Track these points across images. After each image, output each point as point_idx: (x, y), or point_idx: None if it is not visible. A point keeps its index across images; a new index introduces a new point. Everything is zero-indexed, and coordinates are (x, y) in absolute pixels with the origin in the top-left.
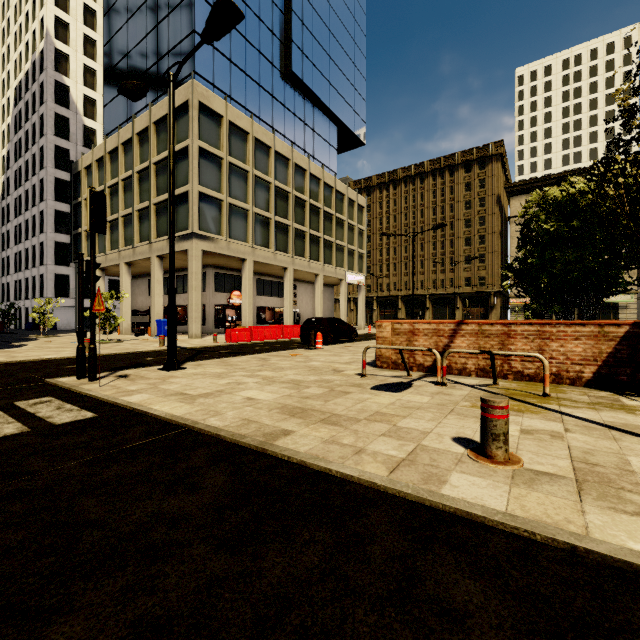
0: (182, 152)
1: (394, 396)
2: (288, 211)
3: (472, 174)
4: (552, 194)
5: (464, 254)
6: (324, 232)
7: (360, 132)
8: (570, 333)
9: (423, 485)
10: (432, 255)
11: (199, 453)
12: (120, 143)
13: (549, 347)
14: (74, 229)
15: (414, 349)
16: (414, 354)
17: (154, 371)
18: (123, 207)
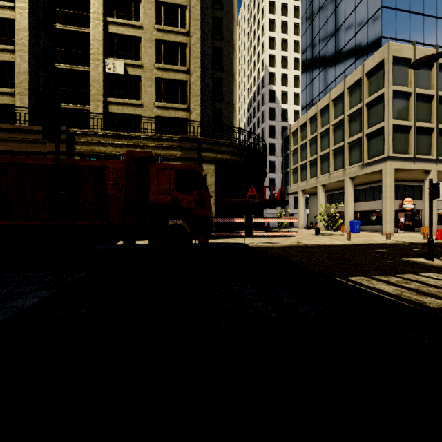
0: (374, 100)
1: None
2: None
3: None
4: None
5: None
6: None
7: None
8: None
9: None
10: None
11: None
12: (318, 110)
13: None
14: (284, 169)
15: None
16: None
17: None
18: (320, 150)
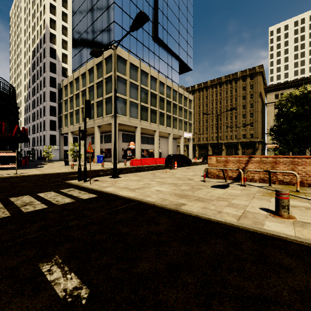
0: (109, 78)
1: (223, 190)
2: (156, 103)
3: (246, 82)
4: (295, 93)
5: (242, 122)
6: (173, 113)
7: (190, 64)
8: (308, 162)
9: (254, 225)
10: (225, 123)
11: (150, 211)
12: (80, 74)
13: (297, 168)
14: (59, 114)
15: (230, 169)
16: (227, 171)
17: (108, 178)
18: (81, 104)
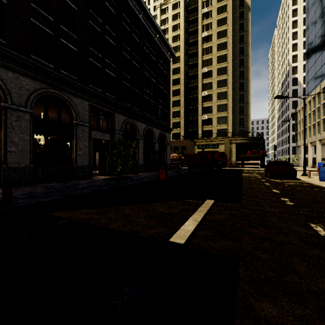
0: (324, 103)
1: None
2: None
3: None
4: None
5: None
6: None
7: None
8: None
9: None
10: None
11: None
12: (307, 102)
13: None
14: (295, 131)
15: None
16: None
17: None
18: (308, 123)
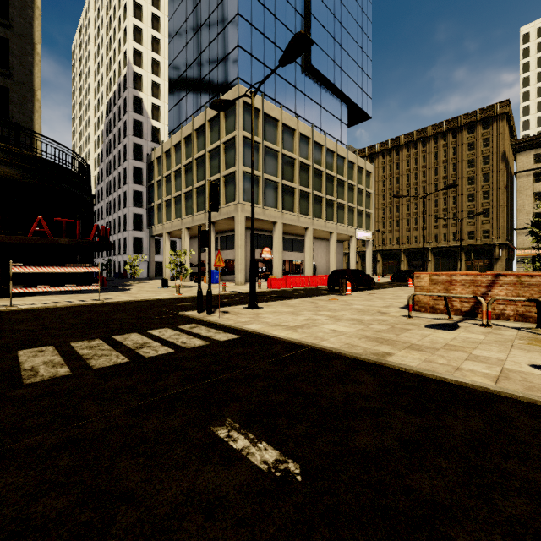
0: (230, 141)
1: (451, 333)
2: (308, 181)
3: (475, 134)
4: None
5: (467, 209)
6: (337, 196)
7: (367, 108)
8: None
9: (529, 392)
10: (434, 211)
11: (336, 363)
12: (182, 138)
13: None
14: (148, 204)
15: (459, 296)
16: (451, 300)
17: (242, 309)
18: (184, 186)
